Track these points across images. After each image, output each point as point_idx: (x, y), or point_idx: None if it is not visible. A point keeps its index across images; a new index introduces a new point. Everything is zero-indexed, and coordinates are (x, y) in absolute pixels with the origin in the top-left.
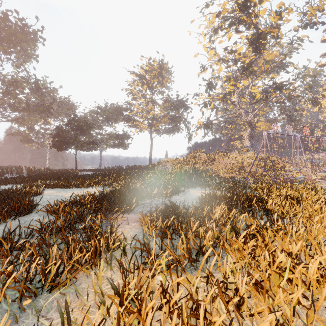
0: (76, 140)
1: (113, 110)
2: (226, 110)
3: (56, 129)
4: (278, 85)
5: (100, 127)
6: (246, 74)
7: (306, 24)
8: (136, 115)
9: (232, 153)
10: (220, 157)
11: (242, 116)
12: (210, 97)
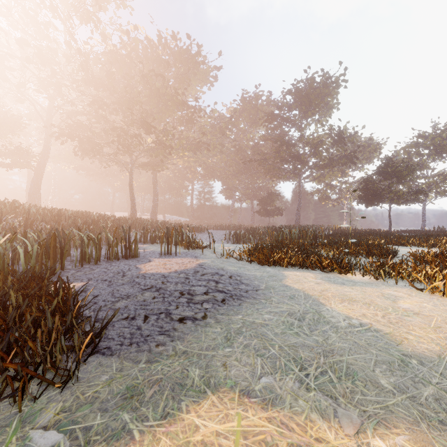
0: (392, 191)
1: None
2: None
3: (364, 181)
4: None
5: (423, 165)
6: None
7: None
8: None
9: None
10: None
11: None
12: None
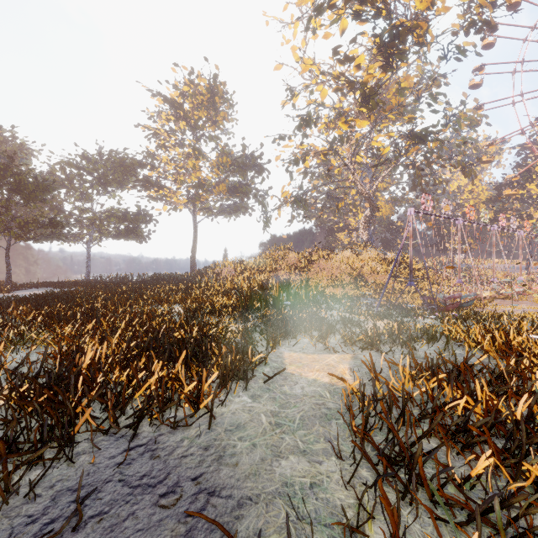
0: (2, 214)
1: (116, 164)
2: (329, 177)
3: None
4: (421, 133)
5: (86, 195)
6: (369, 107)
7: (472, 23)
8: (164, 177)
9: (339, 251)
10: (320, 259)
11: (357, 186)
12: (305, 147)
